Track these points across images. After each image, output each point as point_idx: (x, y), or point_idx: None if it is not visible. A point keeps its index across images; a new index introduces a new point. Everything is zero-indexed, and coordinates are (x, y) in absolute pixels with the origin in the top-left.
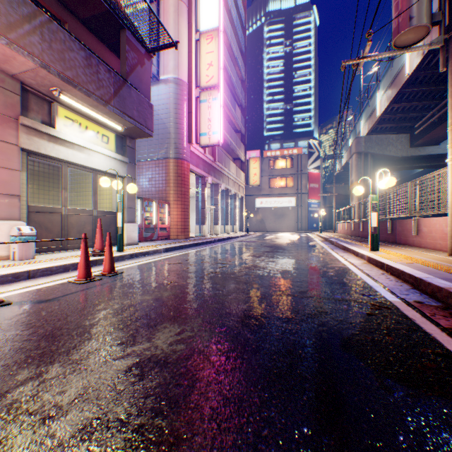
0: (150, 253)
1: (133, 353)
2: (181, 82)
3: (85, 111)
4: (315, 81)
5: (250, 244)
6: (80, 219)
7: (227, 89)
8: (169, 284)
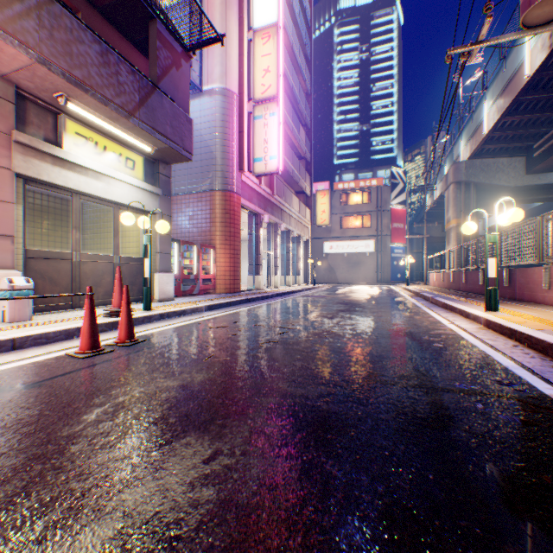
0: (187, 312)
1: (121, 508)
2: (230, 93)
3: (102, 127)
4: (398, 95)
5: (318, 299)
6: (96, 267)
7: (288, 104)
8: (205, 361)
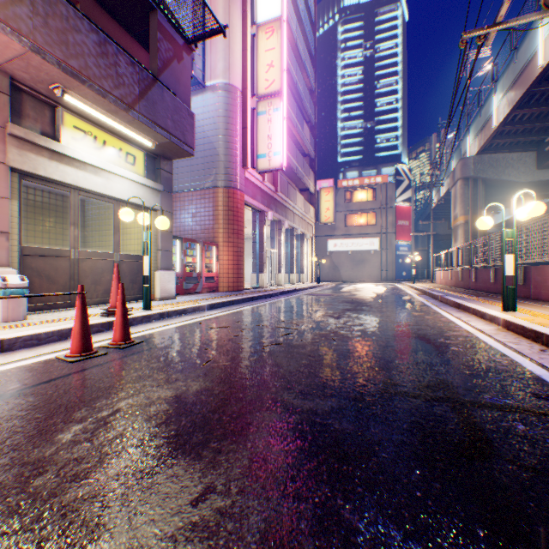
0: (189, 311)
1: None
2: (233, 88)
3: (101, 120)
4: (403, 91)
5: (323, 298)
6: (96, 265)
7: (291, 100)
8: (203, 366)
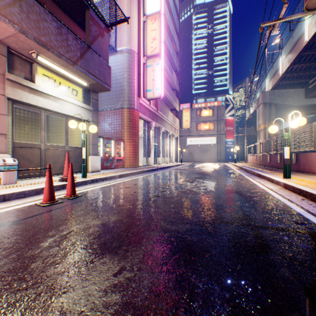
0: (108, 178)
1: (58, 308)
2: (133, 52)
3: (58, 71)
4: (230, 53)
5: (183, 171)
6: (55, 152)
7: (166, 58)
8: (117, 208)
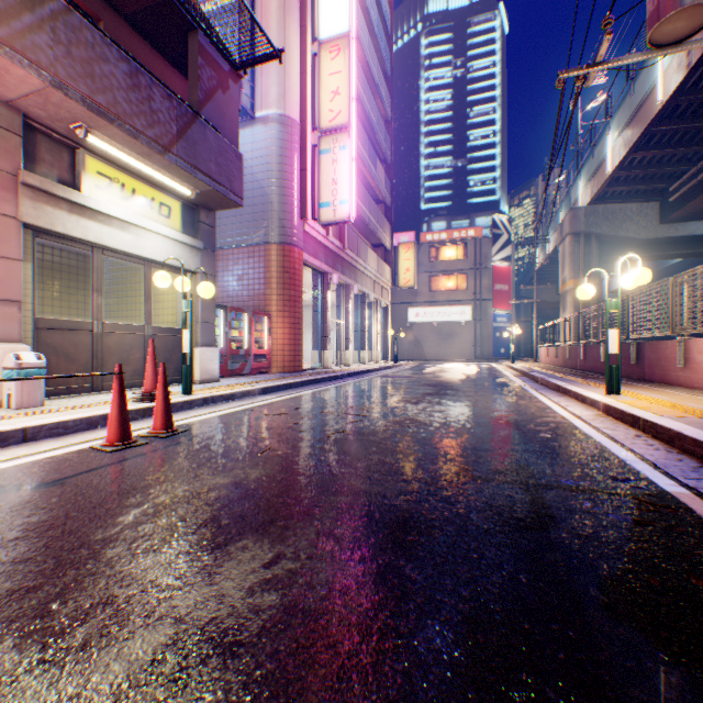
0: (237, 396)
1: (172, 614)
2: (290, 121)
3: (130, 165)
4: (502, 122)
5: (400, 380)
6: (123, 340)
7: (362, 134)
8: (261, 455)
